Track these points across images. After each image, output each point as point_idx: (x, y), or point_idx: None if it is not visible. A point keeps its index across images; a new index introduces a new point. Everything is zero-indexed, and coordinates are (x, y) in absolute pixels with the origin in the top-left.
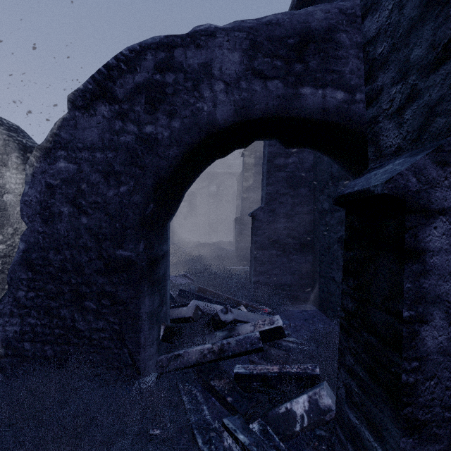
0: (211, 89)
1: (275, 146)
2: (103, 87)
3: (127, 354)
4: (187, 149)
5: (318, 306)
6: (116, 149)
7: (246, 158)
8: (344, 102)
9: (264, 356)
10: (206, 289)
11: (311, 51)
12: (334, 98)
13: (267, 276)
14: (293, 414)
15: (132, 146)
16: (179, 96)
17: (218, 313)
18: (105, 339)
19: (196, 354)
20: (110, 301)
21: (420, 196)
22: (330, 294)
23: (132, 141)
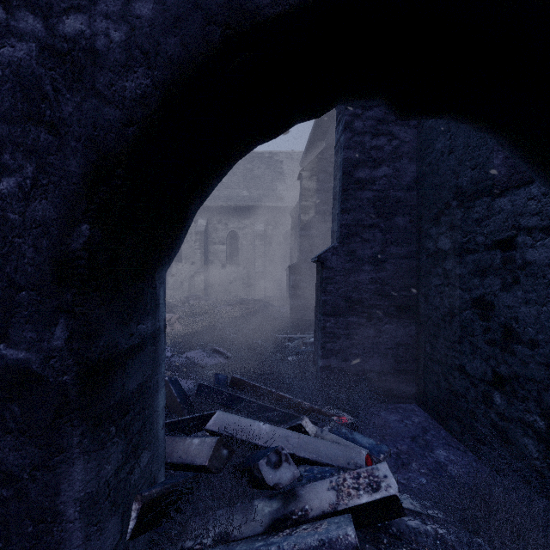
0: None
1: (355, 149)
2: None
3: None
4: (173, 75)
5: (428, 408)
6: None
7: (306, 182)
8: None
9: None
10: (243, 382)
11: None
12: None
13: (343, 358)
14: None
15: (30, 72)
16: None
17: (261, 468)
18: None
19: None
20: None
21: None
22: (456, 394)
23: (29, 59)
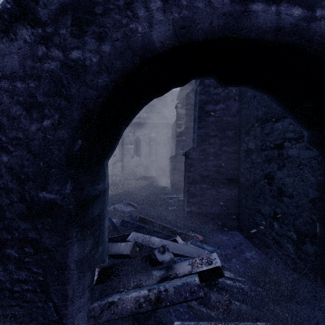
0: (146, 7)
1: (205, 94)
2: (24, 7)
3: (52, 309)
4: (118, 76)
5: (244, 233)
6: (39, 78)
7: (179, 110)
8: (303, 19)
9: (203, 302)
10: (145, 219)
11: None
12: (290, 15)
13: (198, 207)
14: None
15: (57, 74)
16: (109, 16)
17: (155, 254)
18: (28, 291)
19: (131, 303)
20: (34, 249)
21: None
22: (256, 224)
23: (56, 69)
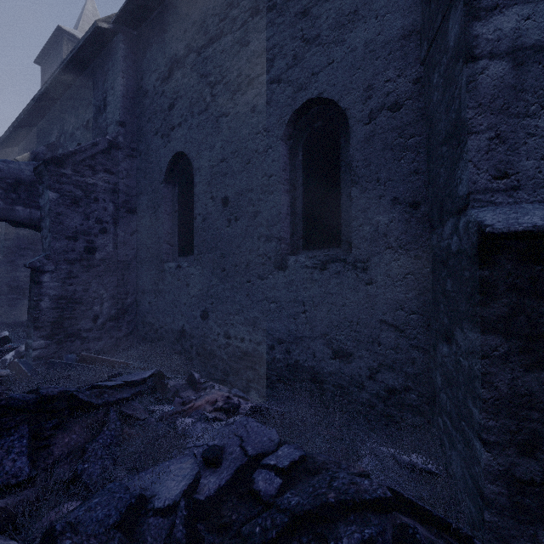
0: None
1: None
2: None
3: None
4: None
5: None
6: None
7: None
8: None
9: None
10: None
11: (22, 189)
12: (37, 214)
13: (6, 317)
14: (6, 360)
15: None
16: None
17: None
18: None
19: None
20: None
21: (41, 268)
22: None
23: None
